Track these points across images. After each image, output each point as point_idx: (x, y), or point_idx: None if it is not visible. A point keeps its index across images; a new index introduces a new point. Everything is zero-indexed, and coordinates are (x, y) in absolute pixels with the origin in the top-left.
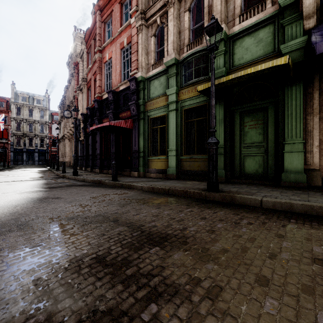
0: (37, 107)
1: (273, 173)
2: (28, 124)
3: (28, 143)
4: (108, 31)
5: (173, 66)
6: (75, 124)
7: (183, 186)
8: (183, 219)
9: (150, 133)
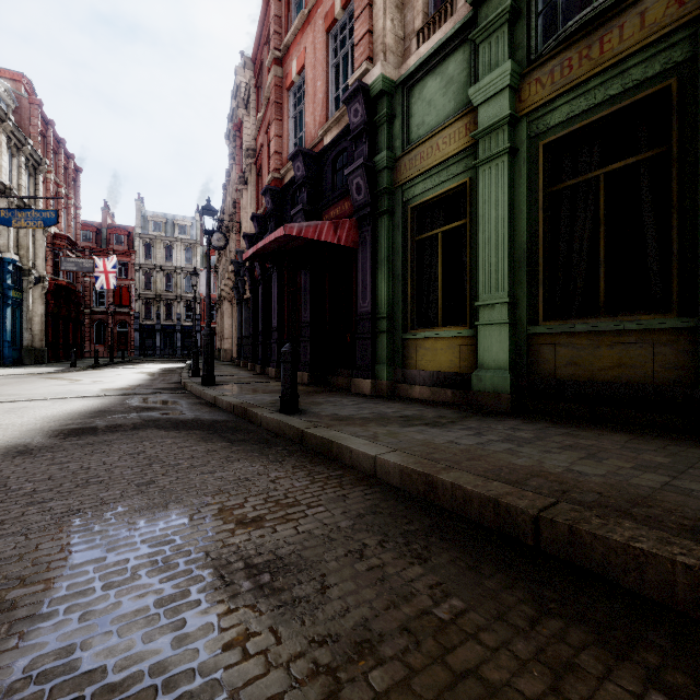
0: (180, 241)
1: None
2: (163, 276)
3: (164, 313)
4: (297, 3)
5: None
6: (208, 248)
7: (615, 489)
8: None
9: (411, 257)
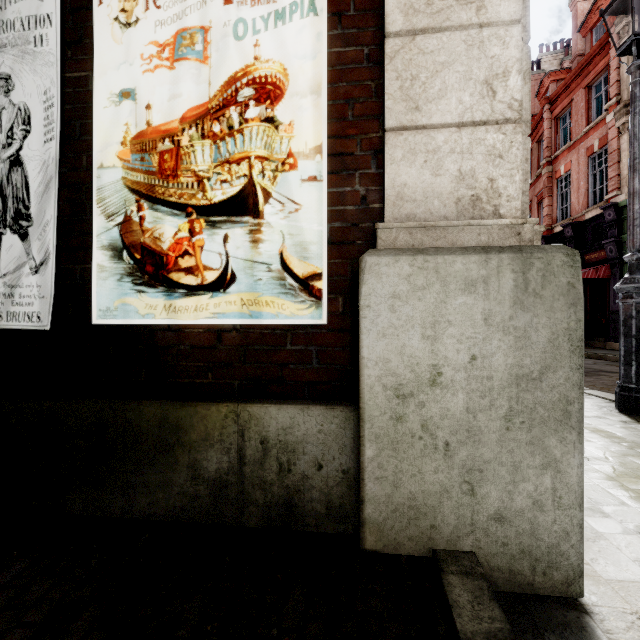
0: None
1: None
2: None
3: None
4: (563, 128)
5: None
6: None
7: None
8: None
9: None
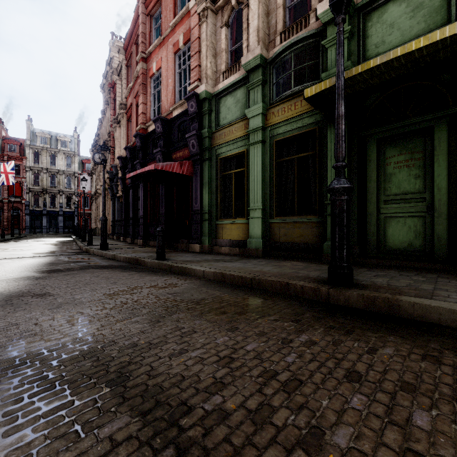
0: (62, 152)
1: (444, 249)
2: (49, 176)
3: (50, 202)
4: (156, 28)
5: (257, 69)
6: (104, 170)
7: (278, 273)
8: (301, 380)
9: (220, 183)
